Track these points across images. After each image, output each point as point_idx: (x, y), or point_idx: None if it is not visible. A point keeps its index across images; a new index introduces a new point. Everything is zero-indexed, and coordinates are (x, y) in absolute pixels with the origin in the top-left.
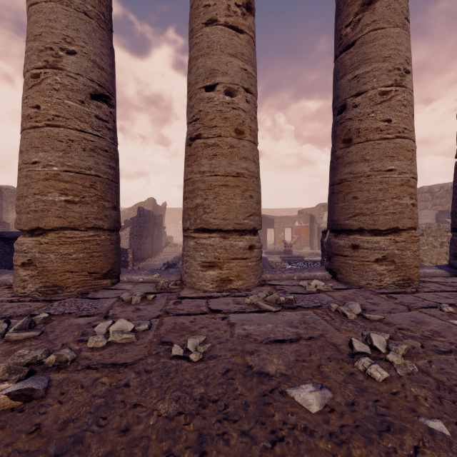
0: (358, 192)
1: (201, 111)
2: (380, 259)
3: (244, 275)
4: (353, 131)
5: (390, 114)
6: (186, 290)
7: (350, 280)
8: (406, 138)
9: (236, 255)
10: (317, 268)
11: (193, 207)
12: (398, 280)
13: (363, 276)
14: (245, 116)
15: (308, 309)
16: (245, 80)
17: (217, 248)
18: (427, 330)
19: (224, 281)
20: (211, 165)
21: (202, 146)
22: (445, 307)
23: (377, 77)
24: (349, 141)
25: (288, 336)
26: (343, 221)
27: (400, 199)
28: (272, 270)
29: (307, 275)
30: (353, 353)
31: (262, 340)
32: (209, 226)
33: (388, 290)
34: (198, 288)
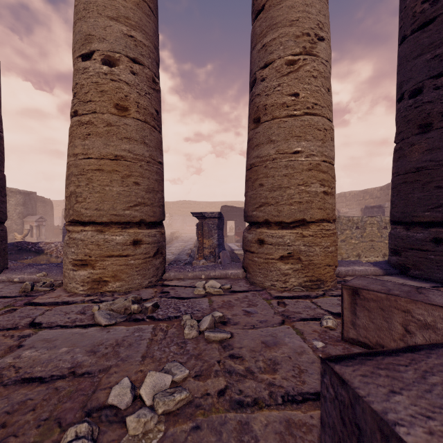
0: (263, 178)
1: (77, 84)
2: (286, 256)
3: (123, 275)
4: (260, 108)
5: (298, 87)
6: (51, 294)
7: (256, 280)
8: (317, 116)
9: (112, 252)
10: (237, 265)
11: (68, 195)
12: (305, 282)
13: (267, 276)
14: (130, 89)
15: (155, 322)
16: (130, 48)
17: (88, 244)
18: (265, 358)
19: (99, 282)
20: (85, 146)
21: (76, 124)
22: (326, 320)
23: (283, 44)
24: (259, 121)
25: (57, 370)
26: (251, 212)
27: (308, 186)
28: (186, 267)
29: (218, 273)
30: (100, 408)
31: (7, 379)
32: (81, 218)
33: (290, 294)
34: (69, 290)
